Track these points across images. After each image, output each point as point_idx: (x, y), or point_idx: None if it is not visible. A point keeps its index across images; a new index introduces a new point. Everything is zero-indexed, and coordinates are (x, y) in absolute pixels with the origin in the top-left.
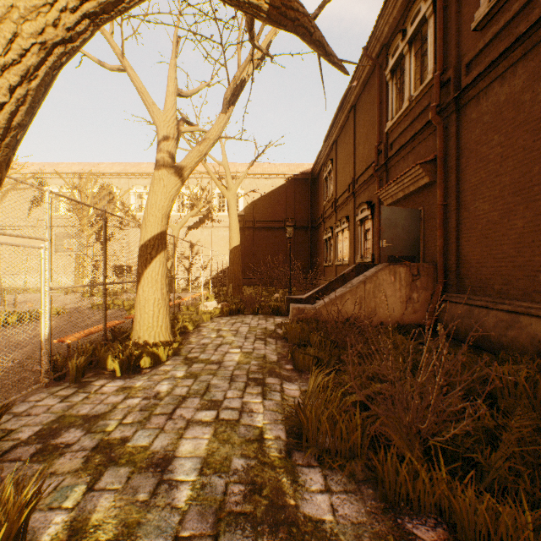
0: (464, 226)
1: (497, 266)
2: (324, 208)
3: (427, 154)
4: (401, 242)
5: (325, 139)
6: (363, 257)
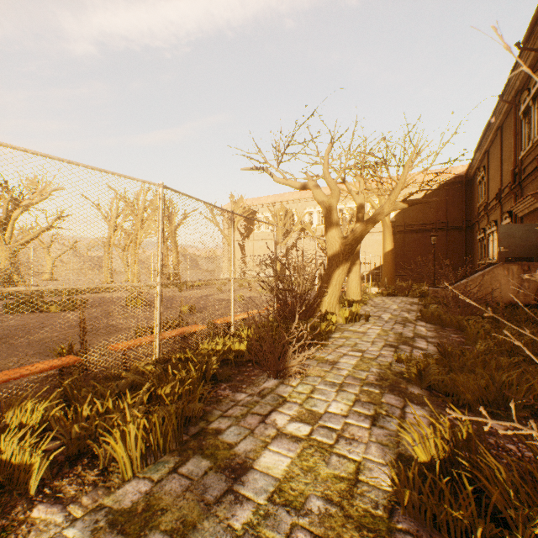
0: None
1: None
2: (477, 209)
3: None
4: (517, 248)
5: (476, 151)
6: None
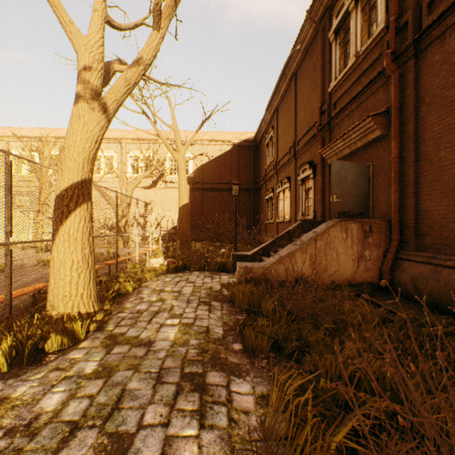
0: (424, 178)
1: None
2: (265, 171)
3: (376, 107)
4: (350, 197)
5: (267, 108)
6: (305, 214)
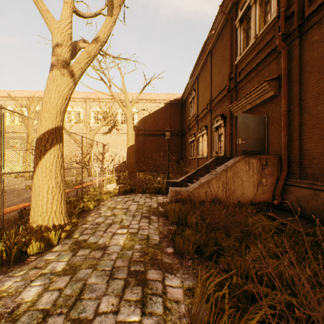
0: (306, 126)
1: None
2: (189, 121)
3: (270, 75)
4: (251, 140)
5: (191, 76)
6: (218, 152)
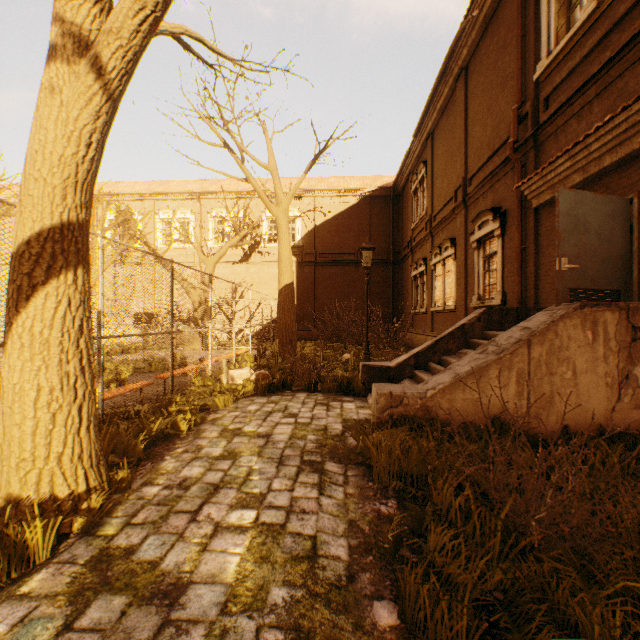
0: None
1: None
2: (412, 233)
3: None
4: (594, 261)
5: (416, 132)
6: (483, 298)
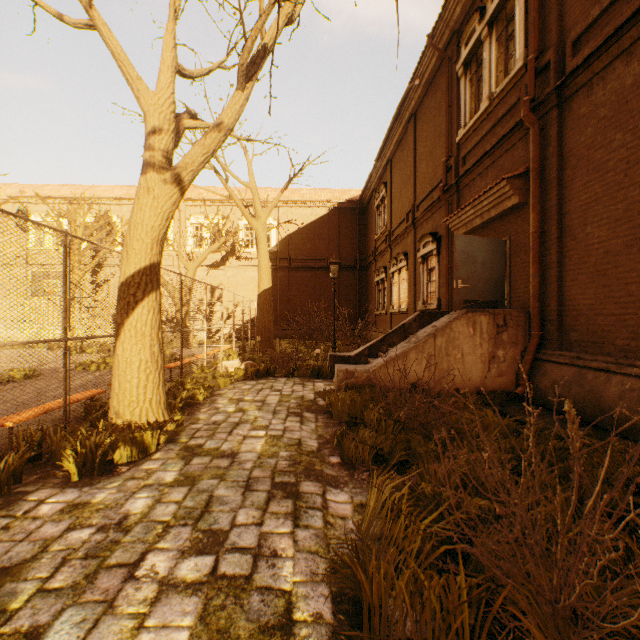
0: (569, 259)
1: (620, 314)
2: (375, 243)
3: (514, 167)
4: (480, 282)
5: (378, 158)
6: (426, 303)
